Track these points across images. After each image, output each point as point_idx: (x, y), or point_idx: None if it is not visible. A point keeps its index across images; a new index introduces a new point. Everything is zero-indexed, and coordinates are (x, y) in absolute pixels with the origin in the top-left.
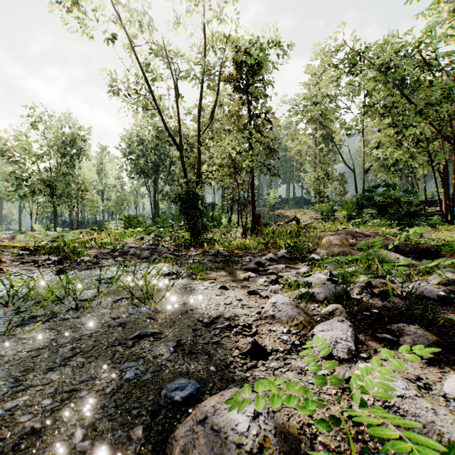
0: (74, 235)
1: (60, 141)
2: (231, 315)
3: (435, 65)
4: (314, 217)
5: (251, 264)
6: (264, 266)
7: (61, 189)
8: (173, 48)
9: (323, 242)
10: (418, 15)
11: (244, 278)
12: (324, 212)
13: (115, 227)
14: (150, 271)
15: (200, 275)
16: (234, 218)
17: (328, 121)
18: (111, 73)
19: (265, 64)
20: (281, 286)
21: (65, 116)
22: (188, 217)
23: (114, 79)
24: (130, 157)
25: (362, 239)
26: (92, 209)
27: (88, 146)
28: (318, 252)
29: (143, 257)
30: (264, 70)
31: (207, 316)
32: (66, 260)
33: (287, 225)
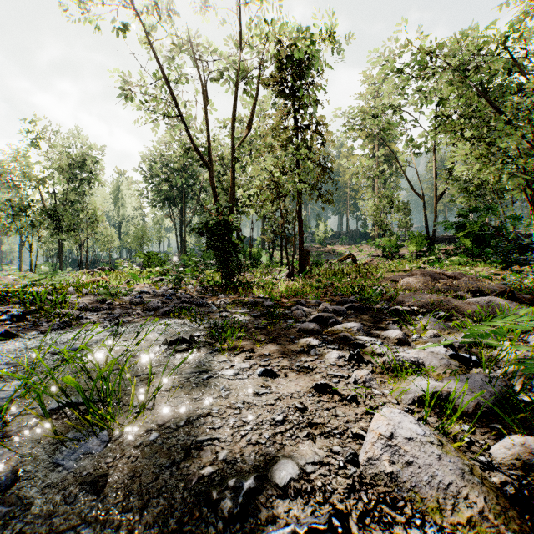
0: (65, 277)
1: (66, 162)
2: (291, 478)
3: (525, 67)
4: (373, 255)
5: (308, 322)
6: (328, 325)
7: (66, 220)
8: (201, 44)
9: (398, 285)
10: (505, 3)
11: (300, 348)
12: (387, 248)
13: (129, 266)
14: (139, 341)
15: (228, 344)
16: (276, 256)
17: (391, 136)
18: (124, 74)
19: (317, 59)
20: (369, 367)
21: (73, 134)
22: (217, 253)
23: (126, 80)
24: (151, 182)
25: (446, 281)
26: (106, 245)
27: (101, 168)
28: (400, 301)
29: (151, 307)
30: (316, 66)
31: (233, 482)
32: (32, 314)
33: (342, 263)
